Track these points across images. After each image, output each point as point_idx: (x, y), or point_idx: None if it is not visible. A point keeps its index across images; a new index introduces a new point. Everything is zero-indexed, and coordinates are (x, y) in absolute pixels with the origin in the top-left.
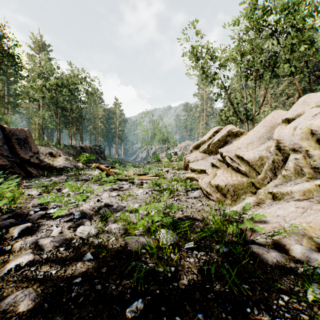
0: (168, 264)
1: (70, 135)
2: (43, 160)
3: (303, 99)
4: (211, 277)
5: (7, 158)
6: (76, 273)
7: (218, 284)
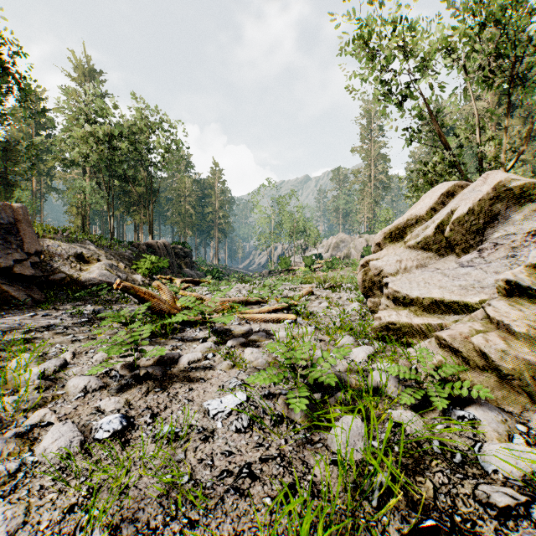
0: None
1: (135, 226)
2: (60, 269)
3: None
4: None
5: None
6: None
7: None
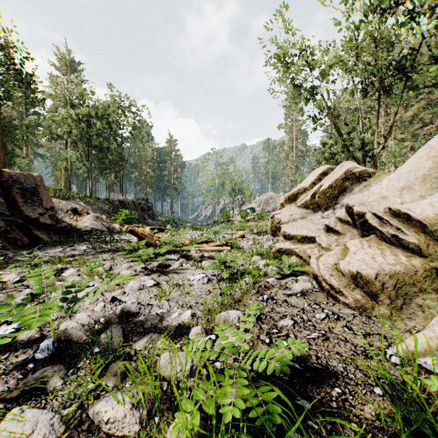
0: None
1: (107, 185)
2: (62, 220)
3: None
4: None
5: (3, 216)
6: None
7: None
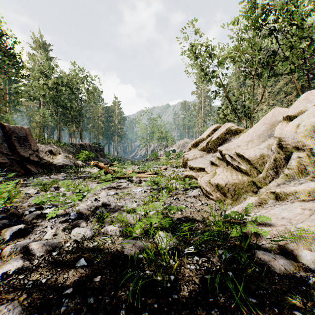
0: (167, 271)
1: (70, 133)
2: (43, 158)
3: (304, 96)
4: (214, 288)
5: (7, 156)
6: (68, 282)
7: (222, 296)
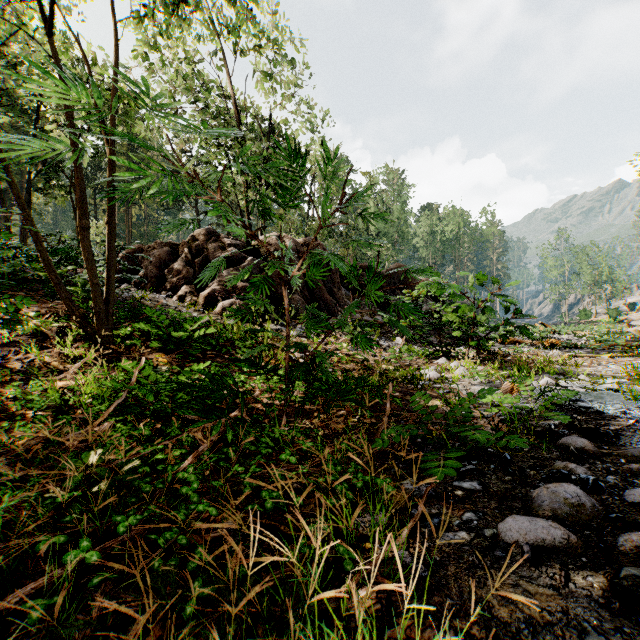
0: None
1: None
2: None
3: None
4: None
5: None
6: None
7: None
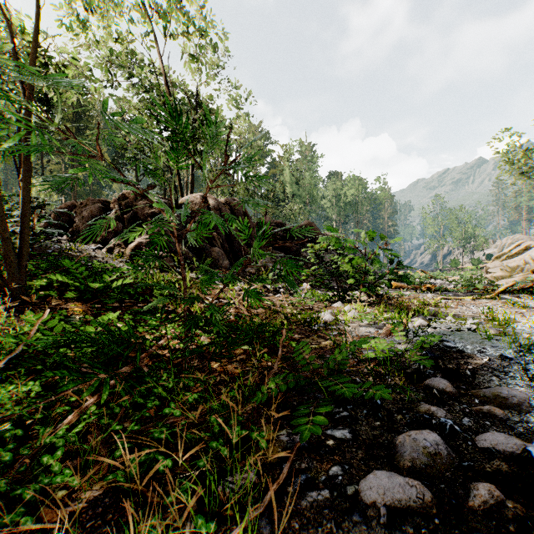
0: None
1: None
2: None
3: None
4: None
5: None
6: None
7: None
